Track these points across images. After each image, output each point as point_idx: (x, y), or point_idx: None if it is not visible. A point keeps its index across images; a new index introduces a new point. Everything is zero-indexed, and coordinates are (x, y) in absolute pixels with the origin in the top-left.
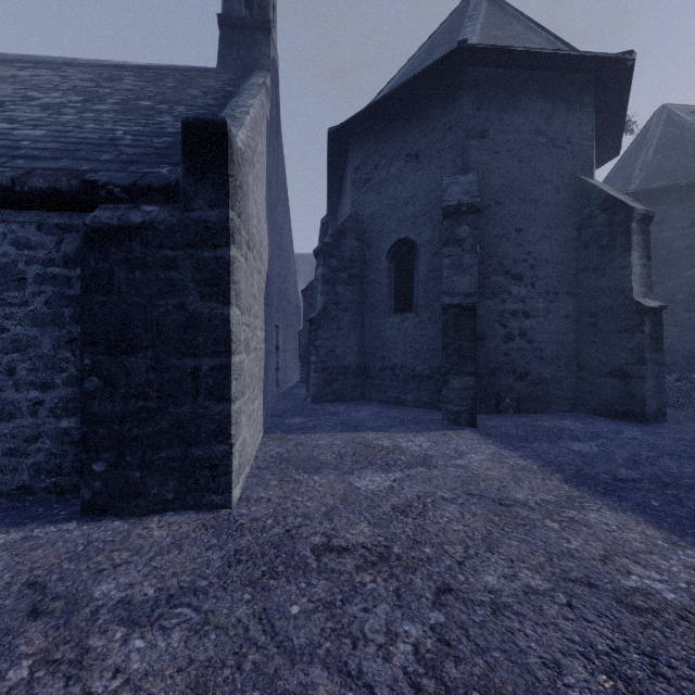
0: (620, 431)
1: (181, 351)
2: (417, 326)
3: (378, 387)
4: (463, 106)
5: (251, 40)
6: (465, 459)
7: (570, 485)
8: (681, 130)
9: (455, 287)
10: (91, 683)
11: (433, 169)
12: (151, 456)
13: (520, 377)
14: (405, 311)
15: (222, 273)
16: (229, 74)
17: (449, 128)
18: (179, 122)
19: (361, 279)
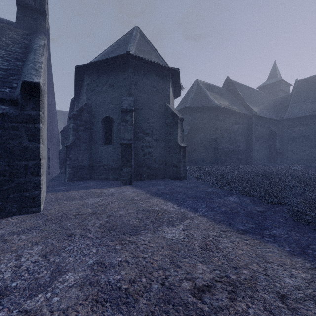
0: (173, 182)
1: (20, 159)
2: (113, 150)
3: (98, 173)
4: (129, 73)
5: (35, 17)
6: (124, 193)
7: (151, 195)
8: (200, 89)
9: (125, 137)
10: (13, 242)
11: (119, 92)
12: (7, 196)
13: (148, 168)
14: (109, 144)
15: (37, 132)
16: (23, 29)
17: (124, 79)
18: (5, 61)
19: (90, 130)
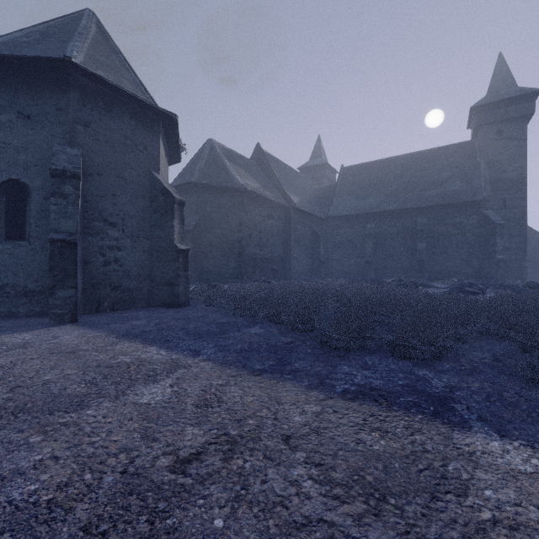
0: (165, 313)
1: None
2: (30, 252)
3: None
4: (71, 99)
5: None
6: (58, 339)
7: (117, 338)
8: (216, 156)
9: (61, 227)
10: None
11: (45, 134)
12: None
13: (115, 288)
14: (17, 239)
15: None
16: None
17: (59, 109)
18: None
19: None
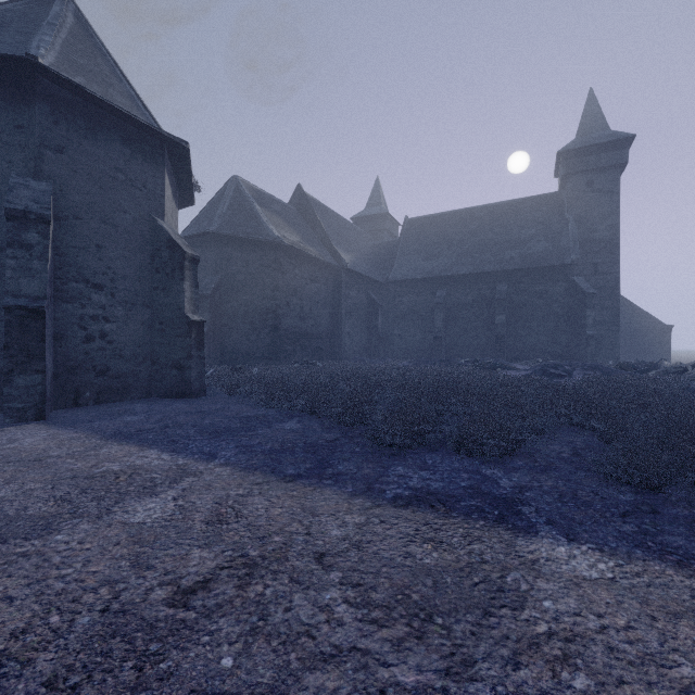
0: (171, 405)
1: None
2: None
3: None
4: (36, 114)
5: None
6: (17, 443)
7: (103, 440)
8: (243, 199)
9: (22, 289)
10: None
11: None
12: None
13: (101, 373)
14: None
15: None
16: None
17: (19, 126)
18: None
19: None
